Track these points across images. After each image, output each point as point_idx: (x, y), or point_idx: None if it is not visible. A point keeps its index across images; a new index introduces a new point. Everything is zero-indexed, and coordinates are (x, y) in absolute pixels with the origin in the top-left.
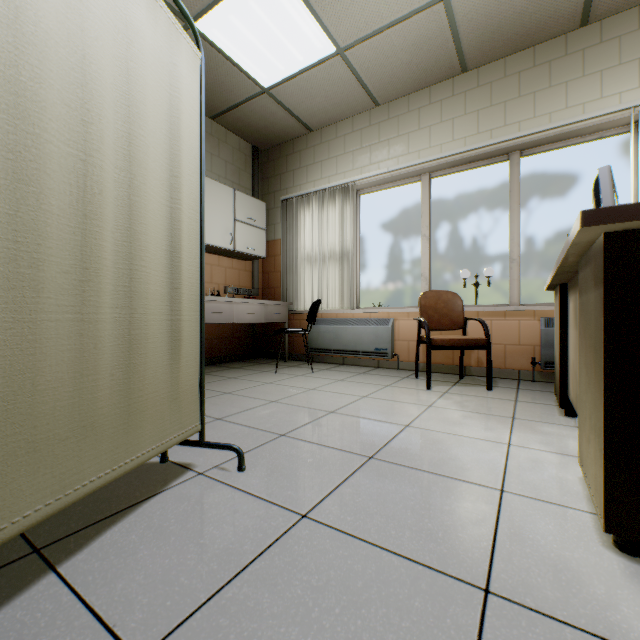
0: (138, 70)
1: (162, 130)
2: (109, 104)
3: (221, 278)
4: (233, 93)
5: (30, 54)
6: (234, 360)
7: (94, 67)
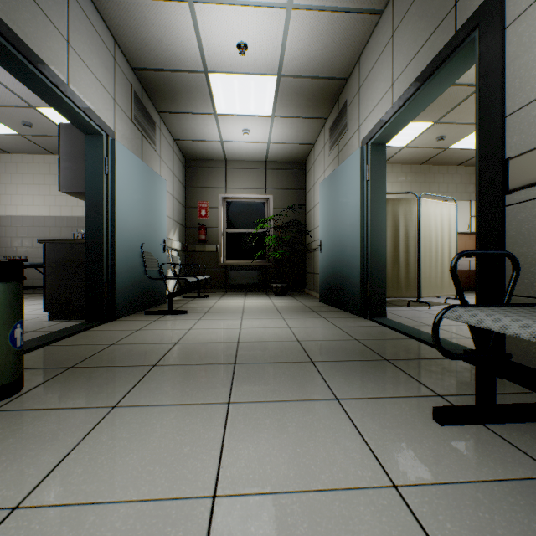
0: (443, 222)
1: (447, 229)
2: (439, 232)
3: (462, 246)
4: (468, 156)
5: (431, 232)
6: (470, 290)
7: (437, 228)
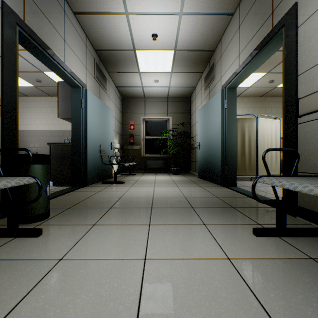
0: (272, 131)
1: (274, 135)
2: (269, 137)
3: None
4: None
5: (264, 137)
6: None
7: (268, 135)
